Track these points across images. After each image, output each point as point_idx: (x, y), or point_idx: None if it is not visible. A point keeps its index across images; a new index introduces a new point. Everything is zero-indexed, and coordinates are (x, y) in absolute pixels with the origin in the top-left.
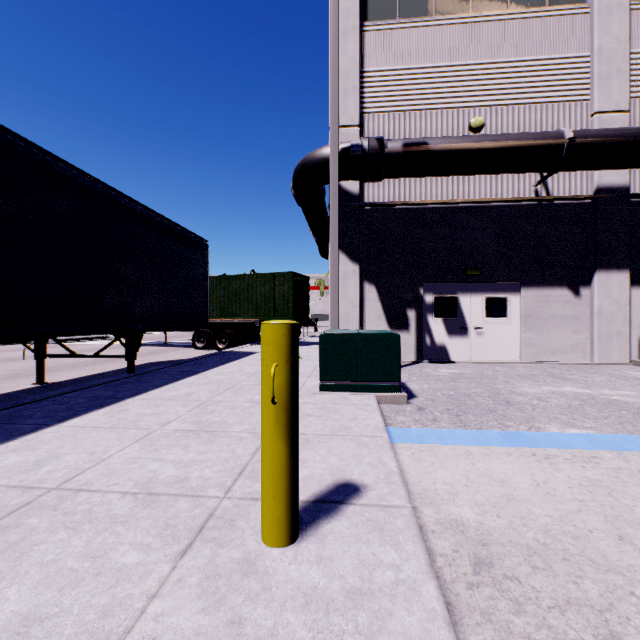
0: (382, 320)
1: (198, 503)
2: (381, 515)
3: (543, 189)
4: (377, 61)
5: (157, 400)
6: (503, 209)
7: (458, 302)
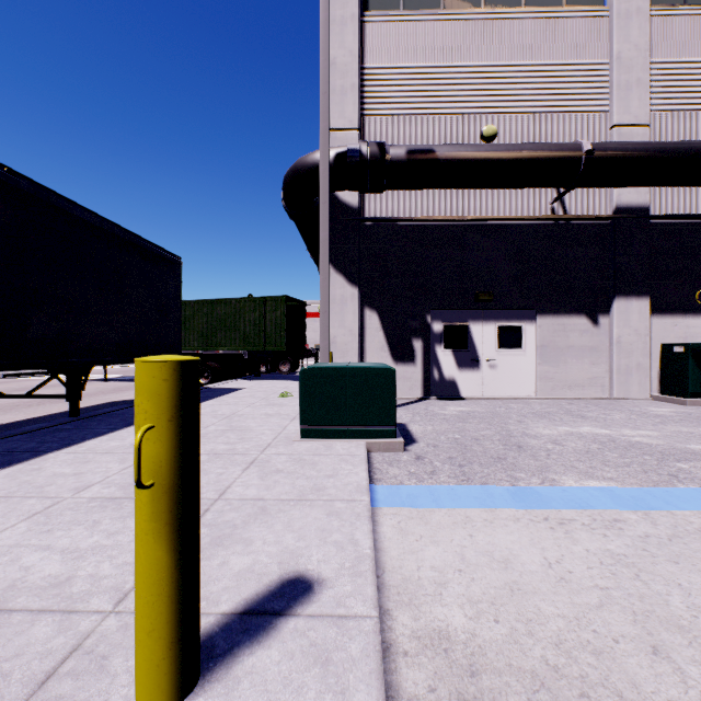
0: (385, 351)
1: (66, 625)
2: (332, 634)
3: (560, 207)
4: (379, 57)
5: (89, 454)
6: (518, 228)
7: (469, 331)
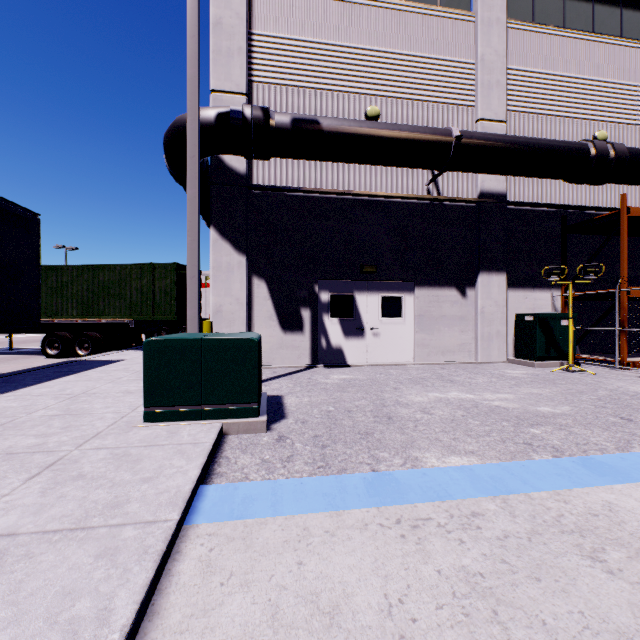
0: (274, 320)
1: None
2: None
3: (435, 189)
4: (268, 24)
5: None
6: (398, 205)
7: (355, 301)
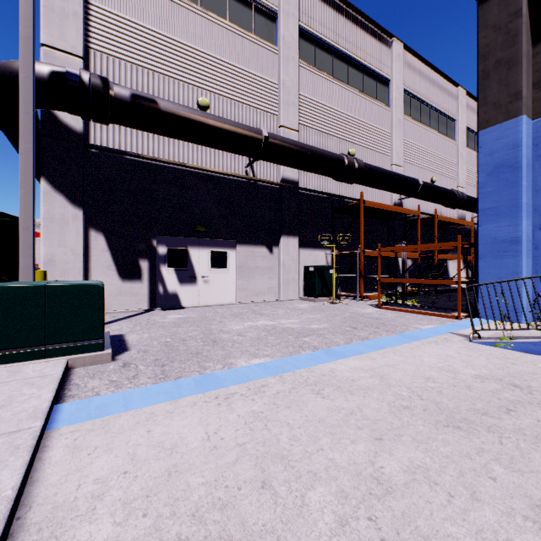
0: (112, 270)
1: None
2: None
3: (251, 171)
4: None
5: None
6: (224, 180)
7: (189, 254)
